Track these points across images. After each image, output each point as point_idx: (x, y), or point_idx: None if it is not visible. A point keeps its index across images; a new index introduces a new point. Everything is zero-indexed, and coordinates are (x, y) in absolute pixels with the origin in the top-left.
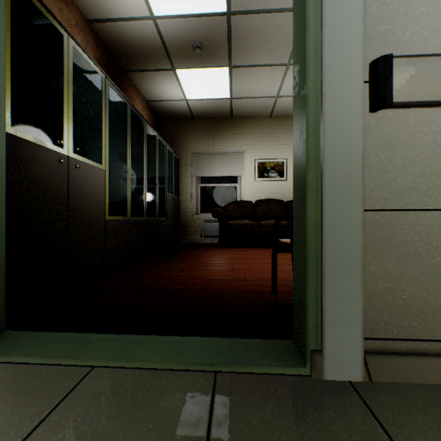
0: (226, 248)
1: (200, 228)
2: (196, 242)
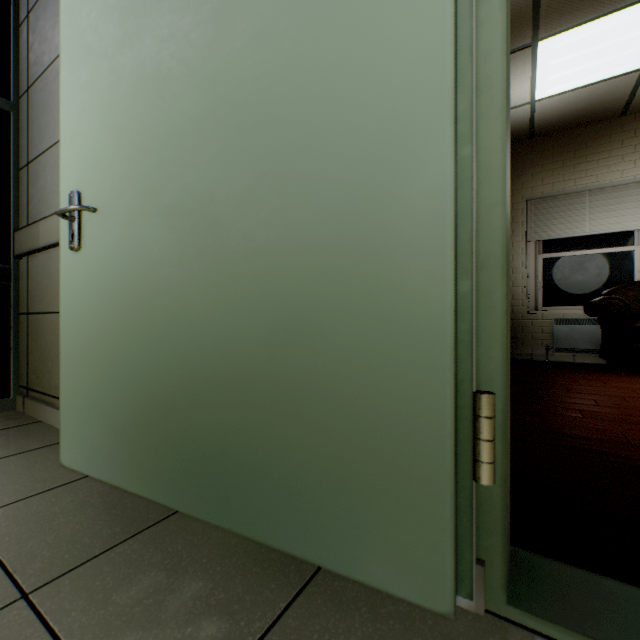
0: (634, 377)
1: (543, 334)
2: (535, 360)
